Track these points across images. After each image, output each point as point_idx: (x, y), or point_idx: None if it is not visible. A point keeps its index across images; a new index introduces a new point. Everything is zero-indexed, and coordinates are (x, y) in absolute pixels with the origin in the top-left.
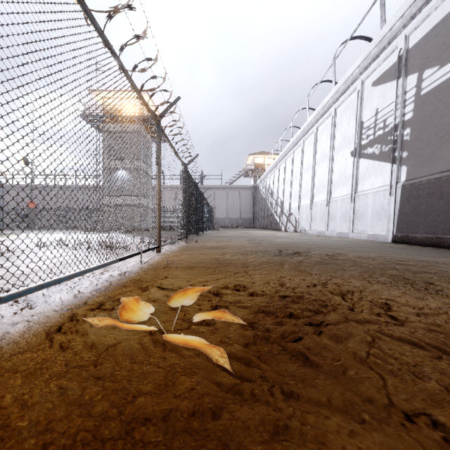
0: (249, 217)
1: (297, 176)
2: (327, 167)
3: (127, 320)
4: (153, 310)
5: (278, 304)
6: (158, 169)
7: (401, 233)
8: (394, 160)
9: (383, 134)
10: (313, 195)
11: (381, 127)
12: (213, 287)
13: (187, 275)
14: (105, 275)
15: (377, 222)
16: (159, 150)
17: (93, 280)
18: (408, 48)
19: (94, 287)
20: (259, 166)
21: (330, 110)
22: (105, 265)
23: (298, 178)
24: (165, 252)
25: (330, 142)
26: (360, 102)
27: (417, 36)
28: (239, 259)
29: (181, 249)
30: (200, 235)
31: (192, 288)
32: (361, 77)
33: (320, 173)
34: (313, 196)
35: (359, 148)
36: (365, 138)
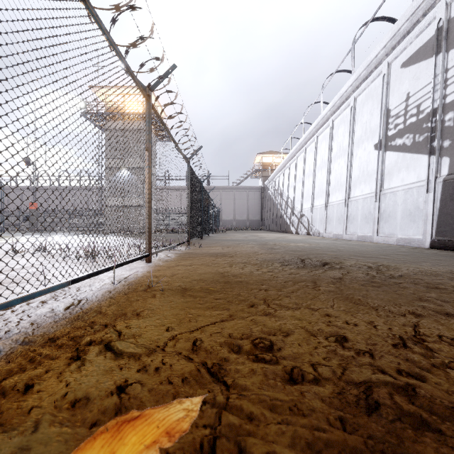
0: (257, 219)
1: (309, 175)
2: (345, 163)
3: None
4: None
5: (375, 434)
6: (148, 157)
7: (443, 237)
8: (431, 151)
9: (416, 122)
10: (328, 194)
11: (414, 114)
12: (212, 347)
13: (172, 311)
14: (43, 308)
15: (410, 224)
16: (149, 133)
17: (12, 321)
18: (449, 18)
19: None
20: (267, 166)
21: (348, 100)
22: (37, 294)
23: (311, 177)
24: (157, 262)
25: (348, 135)
26: (386, 87)
27: None
28: (252, 273)
29: (178, 257)
30: (205, 238)
31: (140, 420)
32: (387, 59)
33: (337, 170)
34: (329, 196)
35: (385, 140)
36: (392, 127)
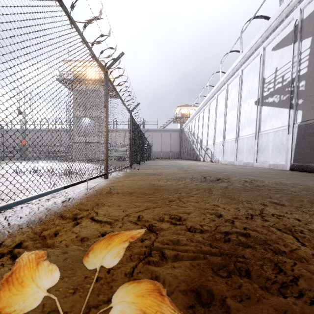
0: (177, 151)
1: (212, 121)
2: (235, 114)
3: (3, 306)
4: (57, 277)
5: (225, 248)
6: (106, 111)
7: (298, 162)
8: (291, 106)
9: (282, 87)
10: (224, 134)
11: (280, 81)
12: (148, 219)
13: (124, 203)
14: (49, 202)
15: (277, 154)
16: (106, 96)
17: (34, 208)
18: (302, 19)
19: (29, 218)
20: (184, 115)
21: (238, 71)
22: (47, 193)
23: (213, 123)
24: (112, 178)
25: (238, 95)
26: (262, 63)
27: (310, 8)
28: (172, 185)
29: (125, 175)
30: (142, 164)
31: (119, 234)
32: (263, 45)
33: (230, 118)
34: (225, 135)
35: (262, 98)
36: (266, 90)
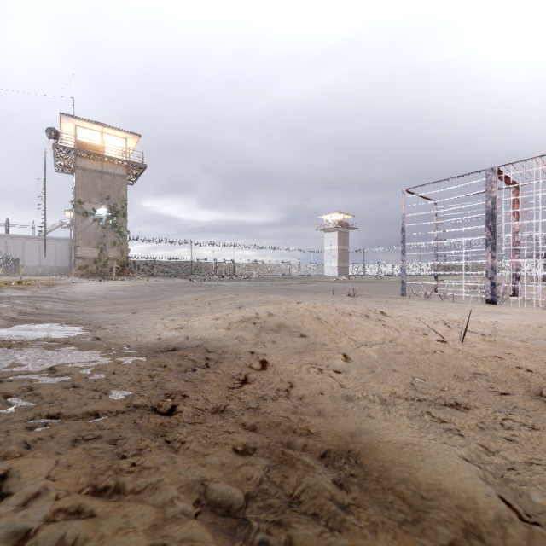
0: (66, 266)
1: None
2: None
3: None
4: None
5: None
6: None
7: None
8: None
9: None
10: None
11: None
12: None
13: None
14: None
15: None
16: None
17: None
18: None
19: None
20: None
21: None
22: None
23: None
24: None
25: None
26: None
27: None
28: None
29: None
30: None
31: None
32: None
33: None
34: None
35: None
36: None
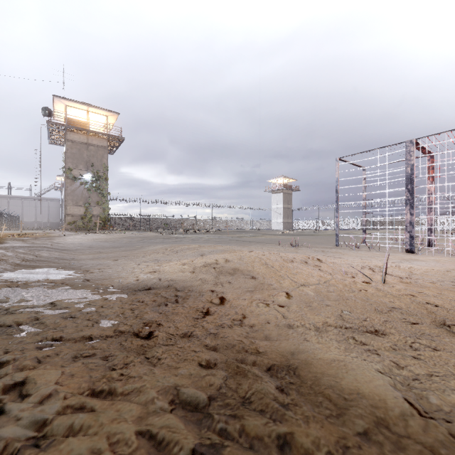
0: (58, 222)
1: None
2: None
3: None
4: None
5: None
6: None
7: None
8: None
9: None
10: None
11: None
12: None
13: None
14: None
15: None
16: None
17: None
18: None
19: None
20: None
21: None
22: None
23: None
24: None
25: None
26: None
27: None
28: None
29: None
30: None
31: None
32: None
33: None
34: None
35: None
36: None
